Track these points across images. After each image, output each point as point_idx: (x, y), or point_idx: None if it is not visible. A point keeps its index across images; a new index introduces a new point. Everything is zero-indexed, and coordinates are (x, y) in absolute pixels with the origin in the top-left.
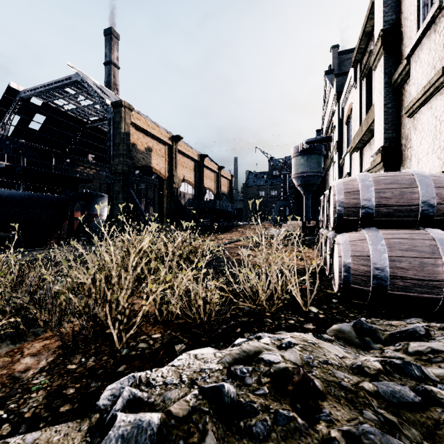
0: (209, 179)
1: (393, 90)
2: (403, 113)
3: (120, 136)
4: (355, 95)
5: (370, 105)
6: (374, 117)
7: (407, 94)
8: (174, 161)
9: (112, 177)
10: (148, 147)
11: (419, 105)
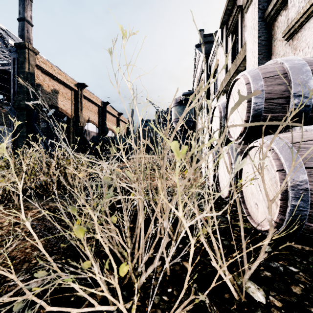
0: (111, 122)
1: (266, 24)
2: (275, 44)
3: (23, 75)
4: (221, 51)
5: (235, 56)
6: (244, 56)
7: (281, 24)
8: (80, 104)
9: (16, 112)
10: (54, 89)
11: (304, 19)
